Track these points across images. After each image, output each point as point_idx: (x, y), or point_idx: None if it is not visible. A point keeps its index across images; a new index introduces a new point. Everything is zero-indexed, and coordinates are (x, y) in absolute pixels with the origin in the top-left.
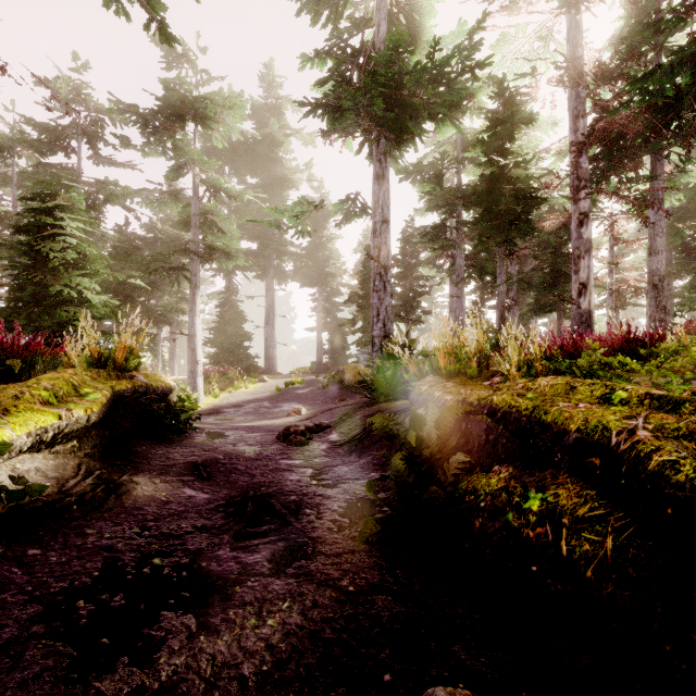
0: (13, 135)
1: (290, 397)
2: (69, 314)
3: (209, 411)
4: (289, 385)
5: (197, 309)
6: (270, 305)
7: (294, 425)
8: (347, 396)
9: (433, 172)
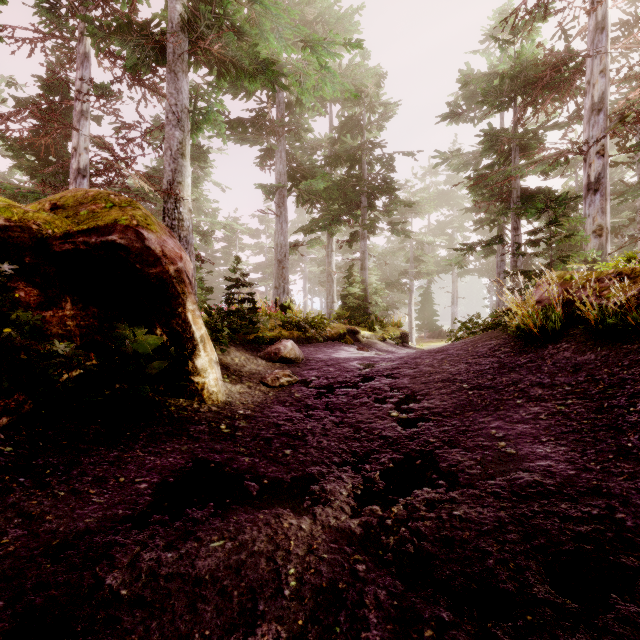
0: None
1: None
2: (373, 310)
3: None
4: None
5: (412, 302)
6: (455, 293)
7: None
8: None
9: None
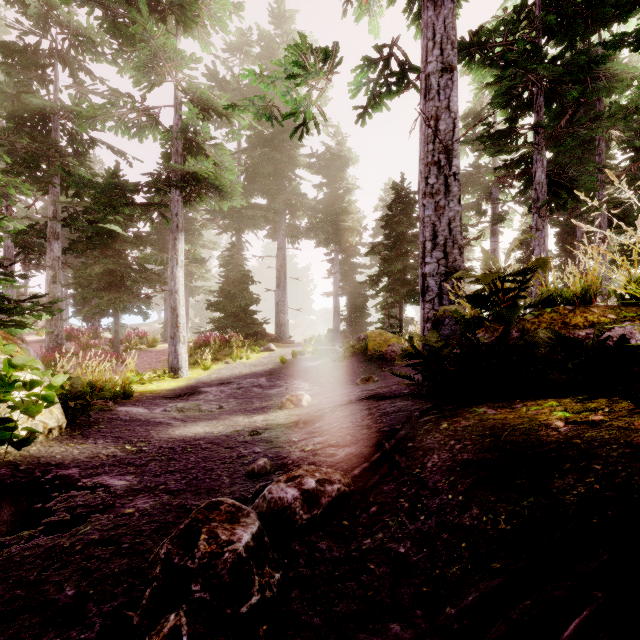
0: (6, 81)
1: (296, 372)
2: None
3: (181, 391)
4: (298, 355)
5: (179, 258)
6: (281, 265)
7: (226, 505)
8: (372, 372)
9: (469, 107)
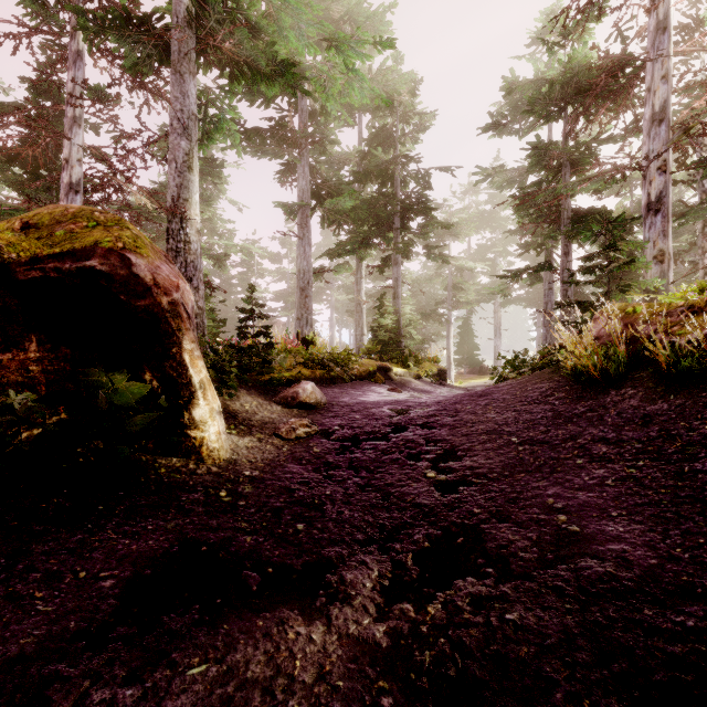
0: None
1: None
2: (407, 344)
3: None
4: None
5: (450, 335)
6: (497, 324)
7: None
8: None
9: None
